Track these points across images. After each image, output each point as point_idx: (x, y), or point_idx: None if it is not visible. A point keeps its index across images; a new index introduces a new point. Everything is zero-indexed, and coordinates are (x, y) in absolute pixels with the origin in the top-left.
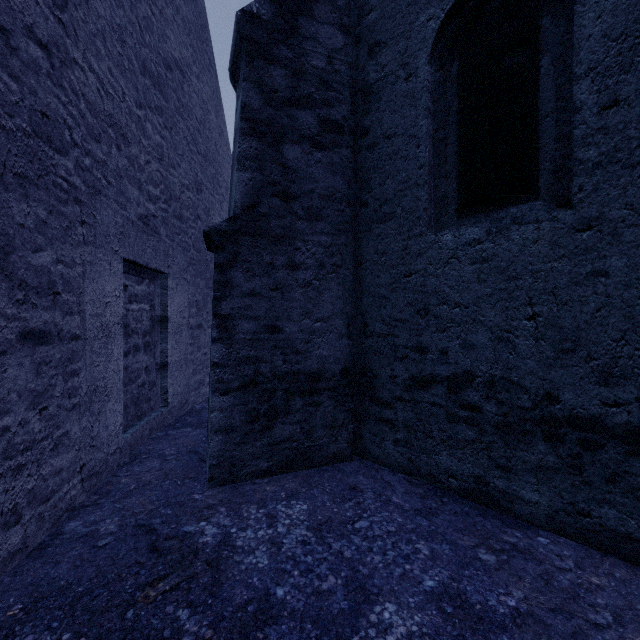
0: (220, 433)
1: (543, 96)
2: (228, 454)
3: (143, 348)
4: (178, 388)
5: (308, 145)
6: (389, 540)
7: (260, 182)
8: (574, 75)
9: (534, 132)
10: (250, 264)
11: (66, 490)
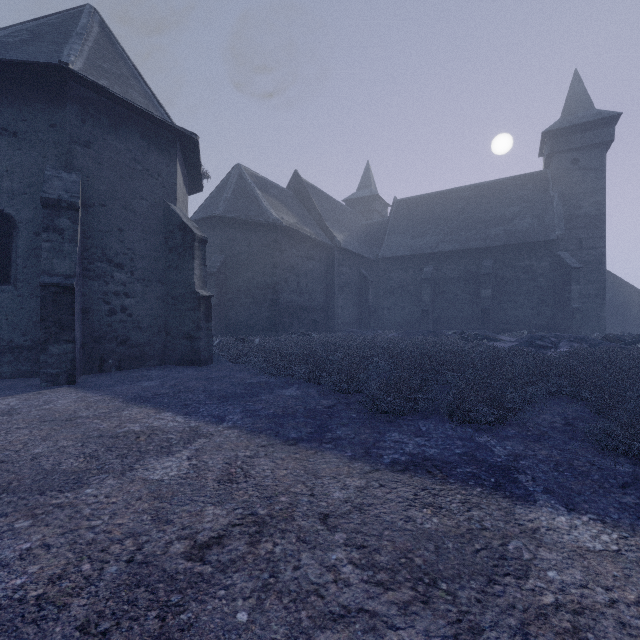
0: None
1: (13, 256)
2: None
3: None
4: None
5: None
6: None
7: None
8: (18, 256)
9: (10, 265)
10: None
11: None
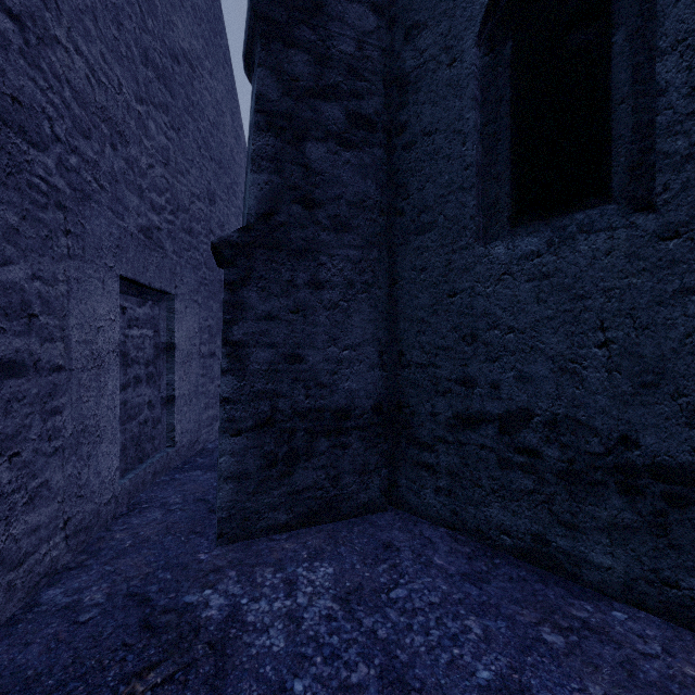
0: (231, 481)
1: (616, 78)
2: (240, 505)
3: (145, 380)
4: (187, 425)
5: (334, 143)
6: (432, 615)
7: (278, 186)
8: (657, 50)
9: (605, 122)
10: (266, 282)
11: (45, 551)
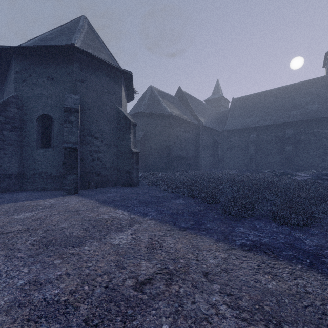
0: None
1: (52, 134)
2: None
3: None
4: None
5: (9, 131)
6: (25, 193)
7: None
8: (54, 134)
9: (51, 139)
10: None
11: None
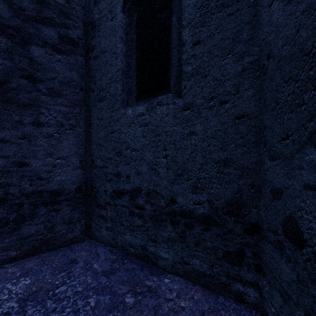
0: None
1: (173, 37)
2: None
3: None
4: None
5: (50, 49)
6: (73, 299)
7: (10, 67)
8: (182, 25)
9: (169, 56)
10: (0, 121)
11: None
